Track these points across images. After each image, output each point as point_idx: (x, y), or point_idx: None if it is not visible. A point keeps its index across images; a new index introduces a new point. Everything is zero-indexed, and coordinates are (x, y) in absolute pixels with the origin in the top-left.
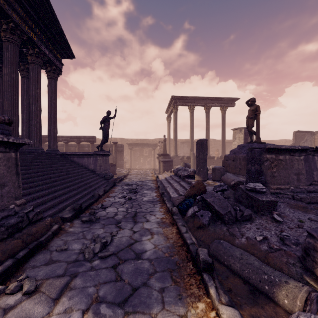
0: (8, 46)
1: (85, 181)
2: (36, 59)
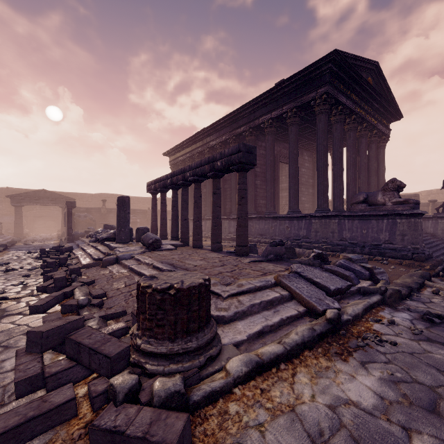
0: (362, 141)
1: (433, 243)
2: (374, 139)
